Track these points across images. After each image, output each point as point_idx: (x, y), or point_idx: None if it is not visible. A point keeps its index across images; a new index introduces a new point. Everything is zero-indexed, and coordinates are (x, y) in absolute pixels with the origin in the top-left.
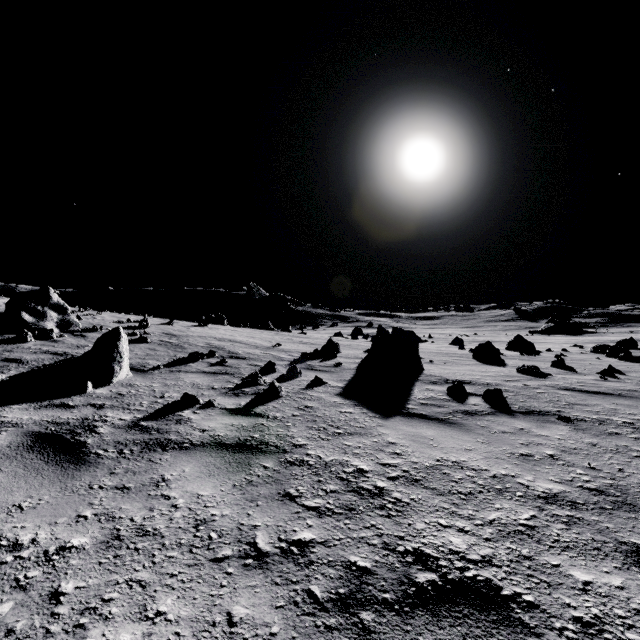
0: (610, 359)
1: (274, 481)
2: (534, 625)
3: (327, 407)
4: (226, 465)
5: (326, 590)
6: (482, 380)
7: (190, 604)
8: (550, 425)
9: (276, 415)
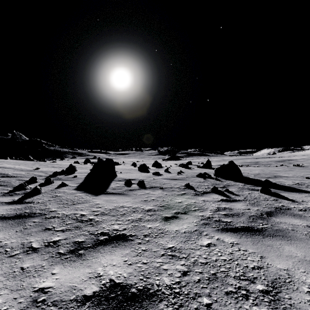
0: (182, 168)
1: (40, 225)
2: (133, 239)
3: (68, 195)
4: (10, 225)
5: (66, 250)
6: (139, 178)
7: (0, 271)
8: (156, 190)
9: (39, 201)
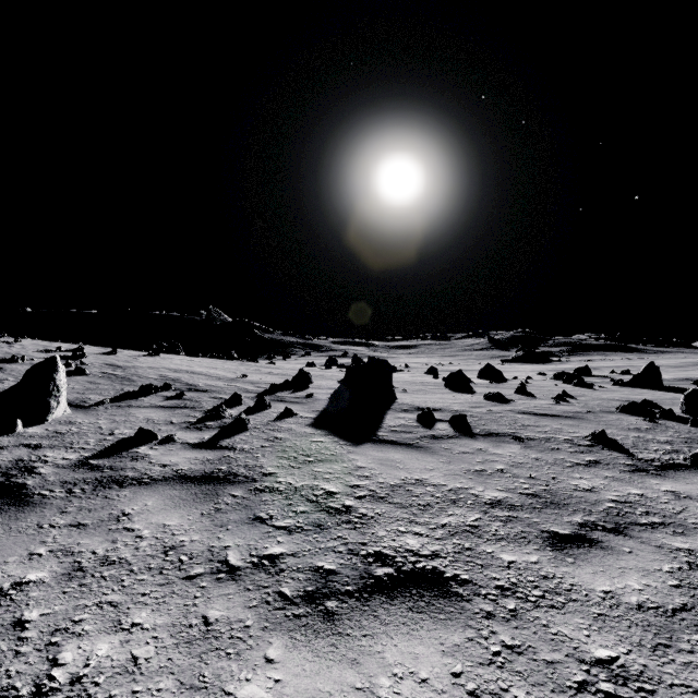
0: (566, 385)
1: (244, 507)
2: (466, 594)
3: (298, 437)
4: (192, 496)
5: (295, 590)
6: (451, 407)
7: (165, 614)
8: (505, 445)
9: (244, 447)
